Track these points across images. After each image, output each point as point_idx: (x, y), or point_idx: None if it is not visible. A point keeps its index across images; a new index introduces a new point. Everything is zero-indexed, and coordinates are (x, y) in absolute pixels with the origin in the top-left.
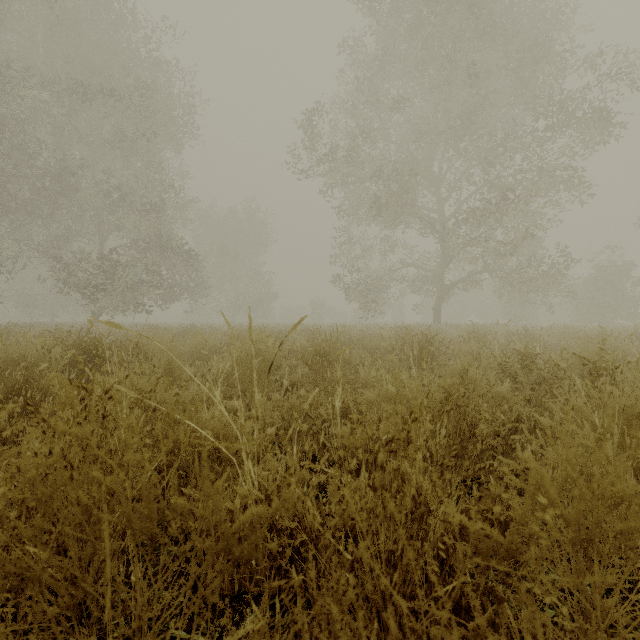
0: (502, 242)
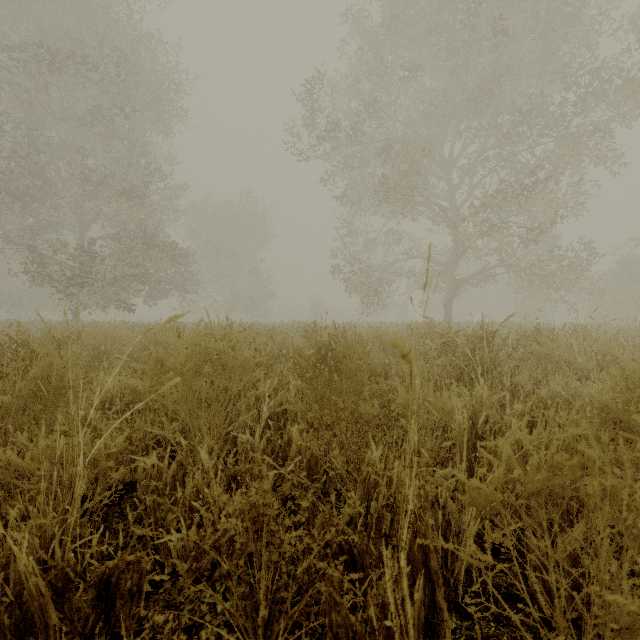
0: (527, 228)
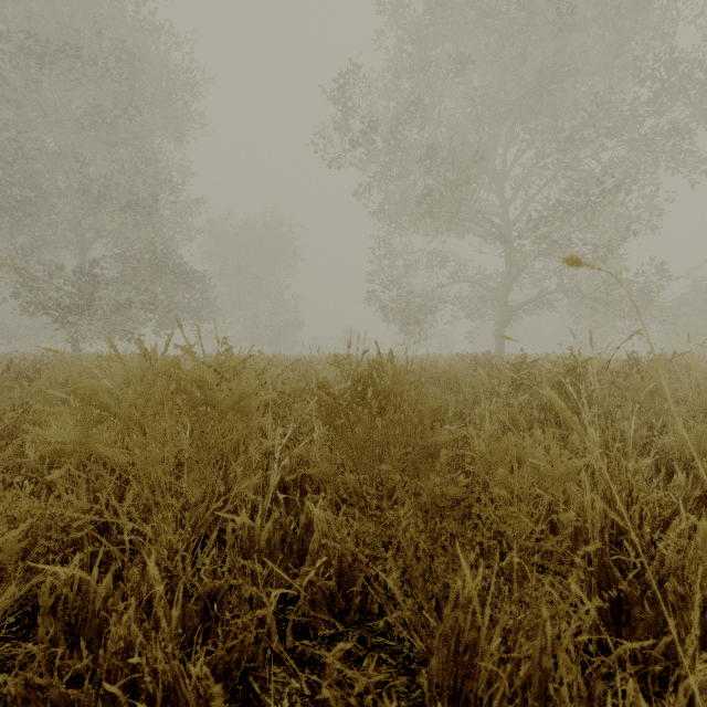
0: (594, 245)
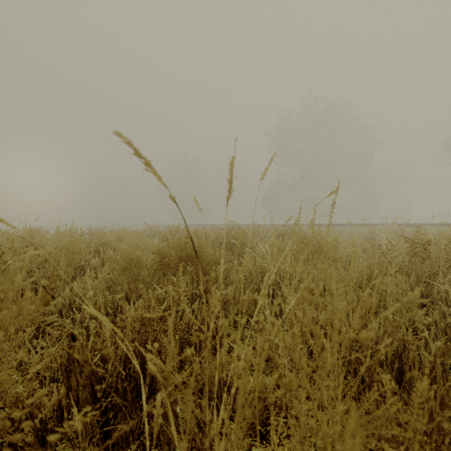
0: None
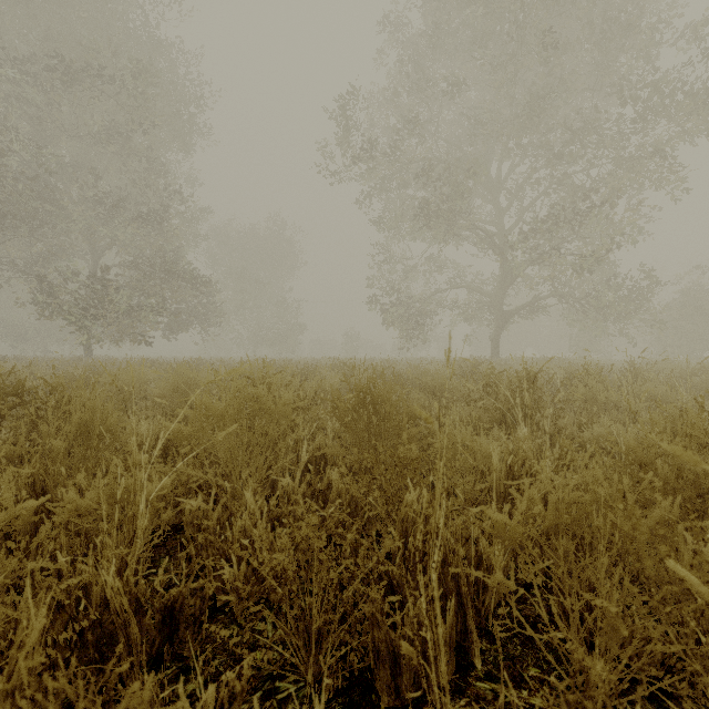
0: (581, 256)
